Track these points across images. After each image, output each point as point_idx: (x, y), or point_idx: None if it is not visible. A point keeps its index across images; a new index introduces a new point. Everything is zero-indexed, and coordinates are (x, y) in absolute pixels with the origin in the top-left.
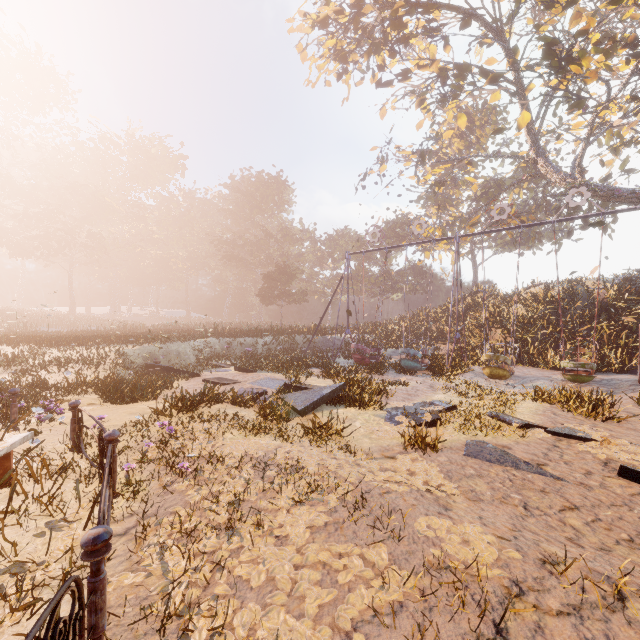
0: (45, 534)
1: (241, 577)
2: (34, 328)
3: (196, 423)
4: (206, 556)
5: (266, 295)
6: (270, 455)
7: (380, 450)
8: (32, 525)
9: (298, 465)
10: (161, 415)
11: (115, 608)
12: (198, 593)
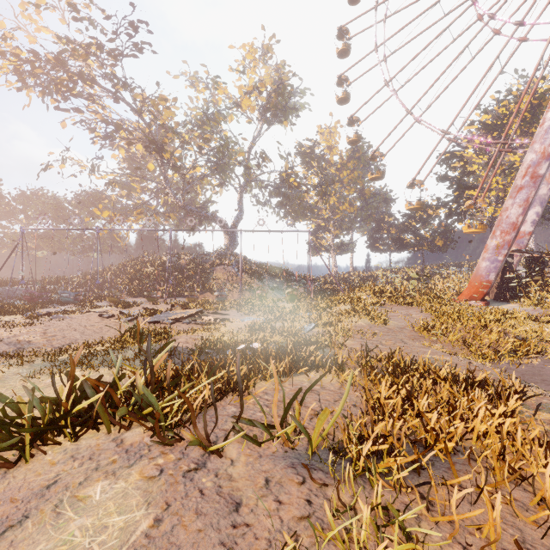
0: None
1: None
2: None
3: None
4: None
5: None
6: None
7: None
8: None
9: None
10: None
11: None
12: None
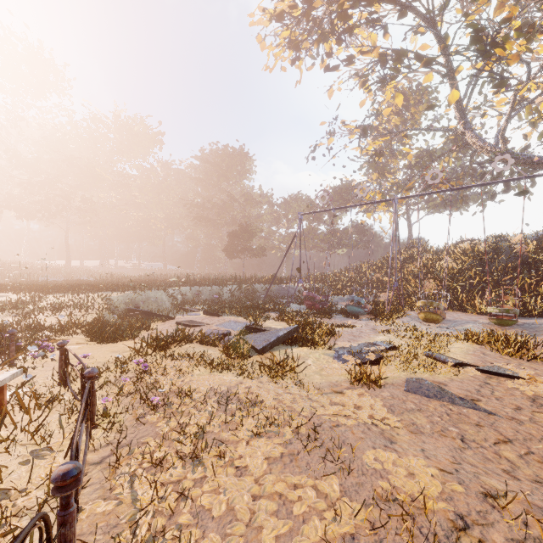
0: (29, 462)
1: (203, 506)
2: (36, 278)
3: (168, 360)
4: (172, 485)
5: (231, 250)
6: (232, 390)
7: (329, 385)
8: (19, 453)
9: (257, 399)
10: (138, 353)
11: (87, 535)
12: (163, 522)
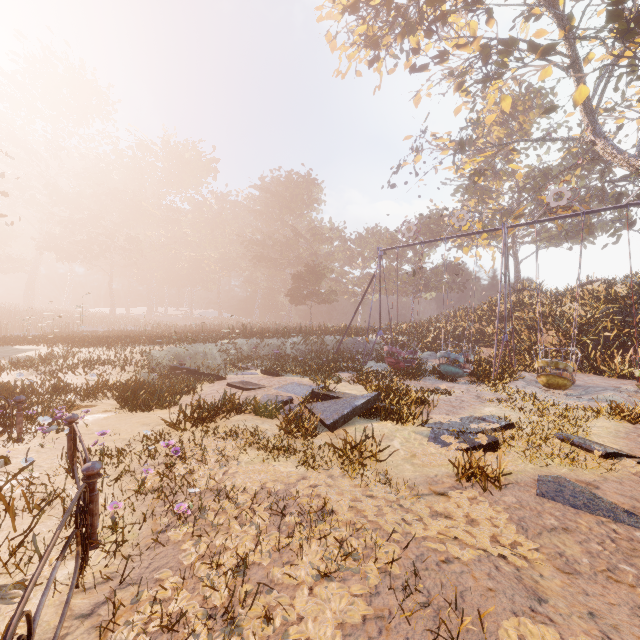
0: None
1: None
2: (76, 328)
3: (210, 440)
4: None
5: (295, 295)
6: (291, 490)
7: (426, 482)
8: None
9: (325, 508)
10: (174, 428)
11: None
12: None
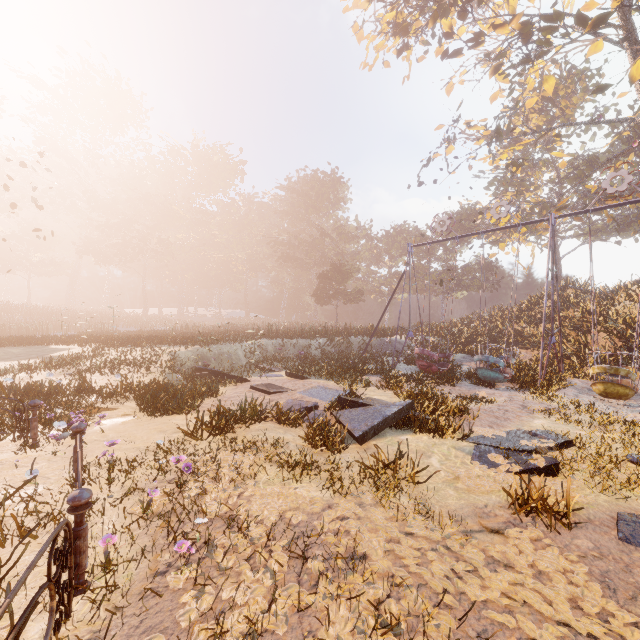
0: None
1: None
2: (111, 328)
3: (227, 452)
4: None
5: (321, 295)
6: (314, 523)
7: (475, 514)
8: None
9: (356, 551)
10: (190, 437)
11: None
12: None
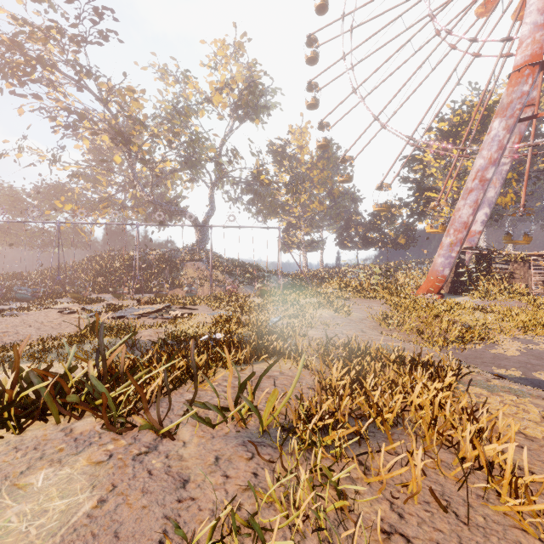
0: None
1: None
2: None
3: None
4: None
5: None
6: None
7: None
8: None
9: None
10: None
11: None
12: None
